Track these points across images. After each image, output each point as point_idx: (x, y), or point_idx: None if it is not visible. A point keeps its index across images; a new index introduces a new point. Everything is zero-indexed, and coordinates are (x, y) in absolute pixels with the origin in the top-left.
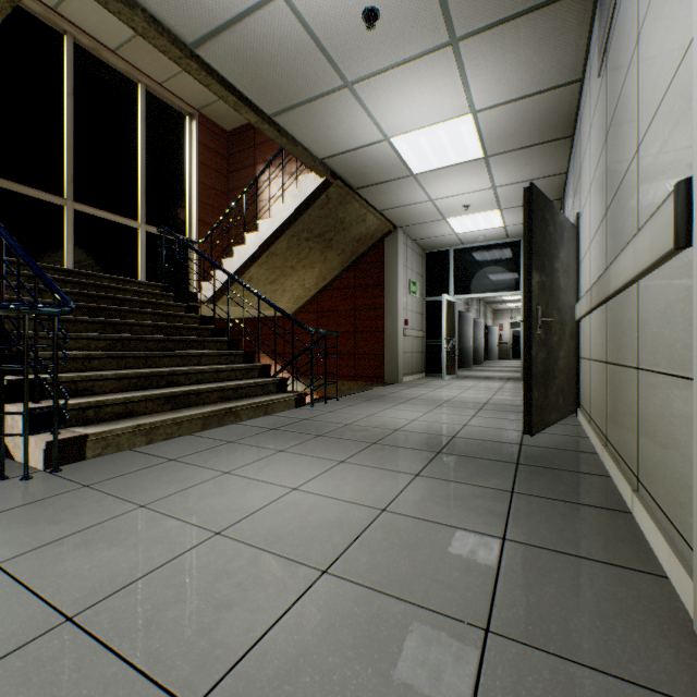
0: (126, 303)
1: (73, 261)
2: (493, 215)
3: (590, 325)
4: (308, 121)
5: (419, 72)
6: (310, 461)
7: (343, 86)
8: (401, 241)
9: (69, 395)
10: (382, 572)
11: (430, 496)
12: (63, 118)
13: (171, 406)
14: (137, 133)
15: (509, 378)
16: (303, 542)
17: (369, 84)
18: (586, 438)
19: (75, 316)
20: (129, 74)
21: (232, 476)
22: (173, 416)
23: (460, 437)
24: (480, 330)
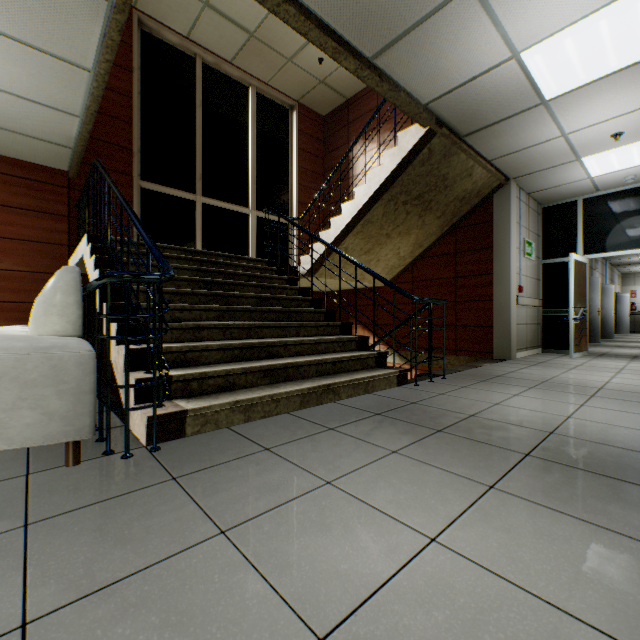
0: (235, 277)
1: (201, 246)
2: None
3: None
4: (414, 54)
5: None
6: (440, 477)
7: None
8: (513, 195)
9: (178, 365)
10: None
11: None
12: (194, 127)
13: (270, 380)
14: (248, 131)
15: None
16: None
17: None
18: None
19: (193, 289)
20: (242, 80)
21: (335, 491)
22: (271, 392)
23: None
24: (608, 298)
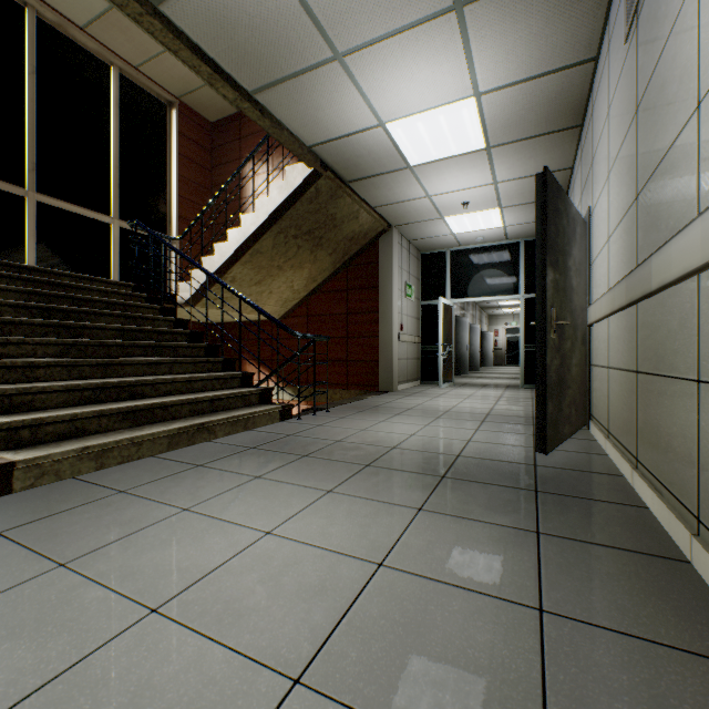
0: (88, 303)
1: (35, 258)
2: (493, 213)
3: (609, 329)
4: (294, 100)
5: (419, 43)
6: (291, 491)
7: (333, 58)
8: (396, 241)
9: (0, 412)
10: (380, 679)
11: (438, 540)
12: (23, 99)
13: (132, 423)
14: (110, 120)
15: (507, 385)
16: (270, 625)
17: (362, 56)
18: (605, 456)
19: (23, 317)
20: (100, 55)
21: (191, 514)
22: (131, 435)
23: (465, 456)
24: (476, 336)
